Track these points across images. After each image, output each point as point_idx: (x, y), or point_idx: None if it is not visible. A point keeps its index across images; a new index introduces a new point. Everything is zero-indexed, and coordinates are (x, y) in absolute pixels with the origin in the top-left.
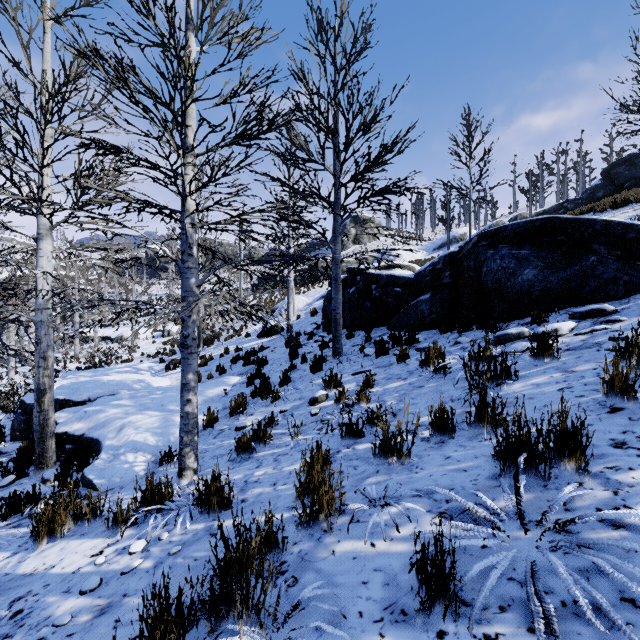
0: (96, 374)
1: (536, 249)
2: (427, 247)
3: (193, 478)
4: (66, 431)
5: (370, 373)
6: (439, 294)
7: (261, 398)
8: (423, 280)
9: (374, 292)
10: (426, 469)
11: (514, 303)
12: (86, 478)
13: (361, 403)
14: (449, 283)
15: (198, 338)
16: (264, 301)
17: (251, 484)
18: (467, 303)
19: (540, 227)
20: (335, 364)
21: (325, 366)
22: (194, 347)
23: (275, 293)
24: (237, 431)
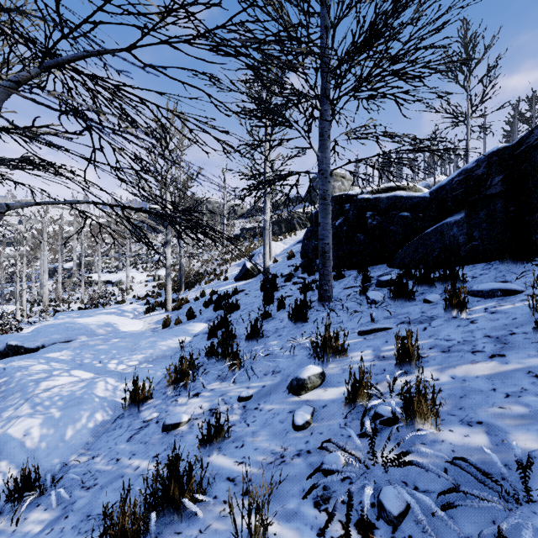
0: (83, 315)
1: None
2: None
3: None
4: None
5: (409, 338)
6: (483, 211)
7: (217, 363)
8: (449, 195)
9: (370, 220)
10: None
11: None
12: None
13: (418, 421)
14: (501, 193)
15: (180, 281)
16: (244, 249)
17: None
18: None
19: None
20: (325, 313)
21: (309, 315)
22: None
23: (255, 242)
24: (164, 431)
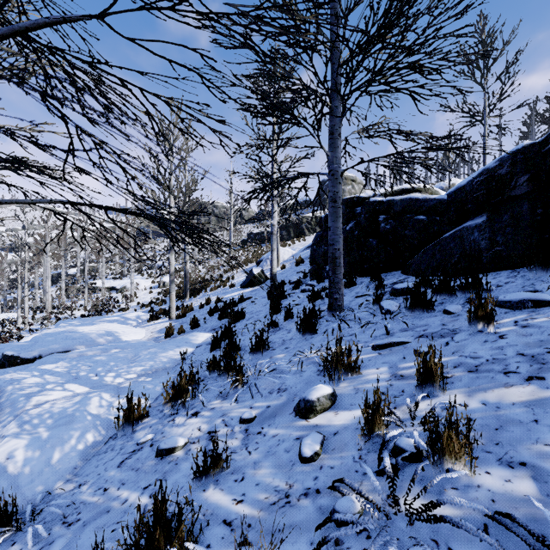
0: (85, 323)
1: None
2: None
3: None
4: None
5: (432, 356)
6: (507, 213)
7: (219, 378)
8: (469, 197)
9: (383, 224)
10: None
11: None
12: None
13: (447, 459)
14: (527, 194)
15: (185, 288)
16: (252, 254)
17: None
18: None
19: None
20: (335, 324)
21: (319, 326)
22: None
23: (262, 247)
24: (158, 457)
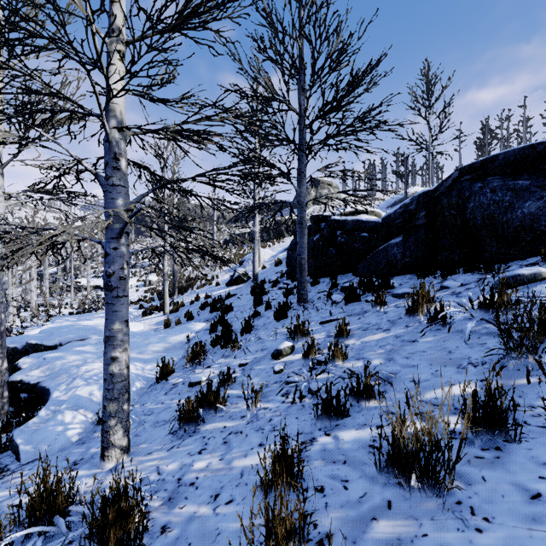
0: (81, 319)
1: (538, 178)
2: (381, 205)
3: (120, 459)
4: (21, 379)
5: (343, 322)
6: (413, 236)
7: (221, 347)
8: (393, 223)
9: (339, 238)
10: (499, 524)
11: (512, 241)
12: (13, 442)
13: (336, 360)
14: (424, 224)
15: (173, 286)
16: (234, 254)
17: (184, 488)
18: (449, 244)
19: (543, 152)
20: (300, 311)
21: (290, 313)
22: (122, 289)
23: (244, 247)
24: (190, 387)
